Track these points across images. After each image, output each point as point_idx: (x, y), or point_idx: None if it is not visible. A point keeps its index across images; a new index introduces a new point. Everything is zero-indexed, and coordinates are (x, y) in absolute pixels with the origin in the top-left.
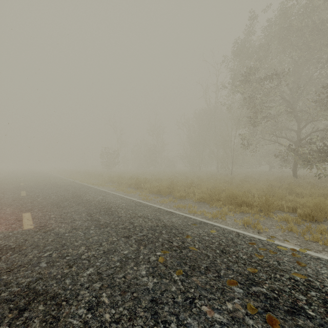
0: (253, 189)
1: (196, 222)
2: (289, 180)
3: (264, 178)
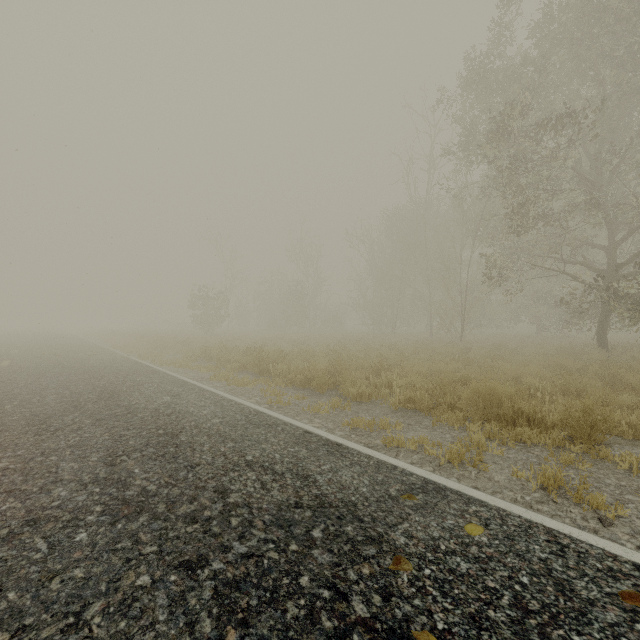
0: (529, 377)
1: (412, 486)
2: (593, 355)
3: (533, 349)
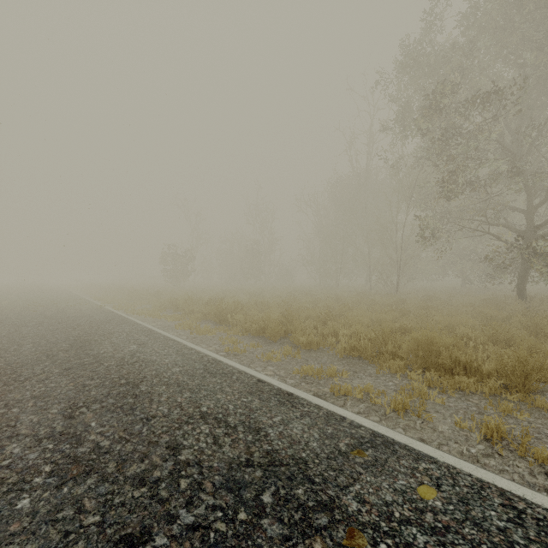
0: (461, 327)
1: (361, 439)
2: (515, 306)
3: (460, 300)
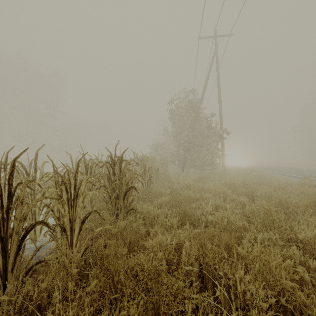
0: None
1: None
2: None
3: None
